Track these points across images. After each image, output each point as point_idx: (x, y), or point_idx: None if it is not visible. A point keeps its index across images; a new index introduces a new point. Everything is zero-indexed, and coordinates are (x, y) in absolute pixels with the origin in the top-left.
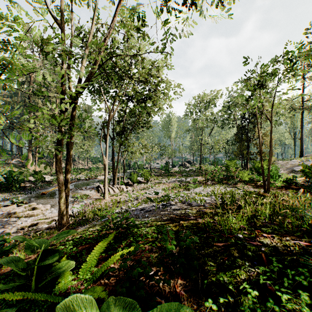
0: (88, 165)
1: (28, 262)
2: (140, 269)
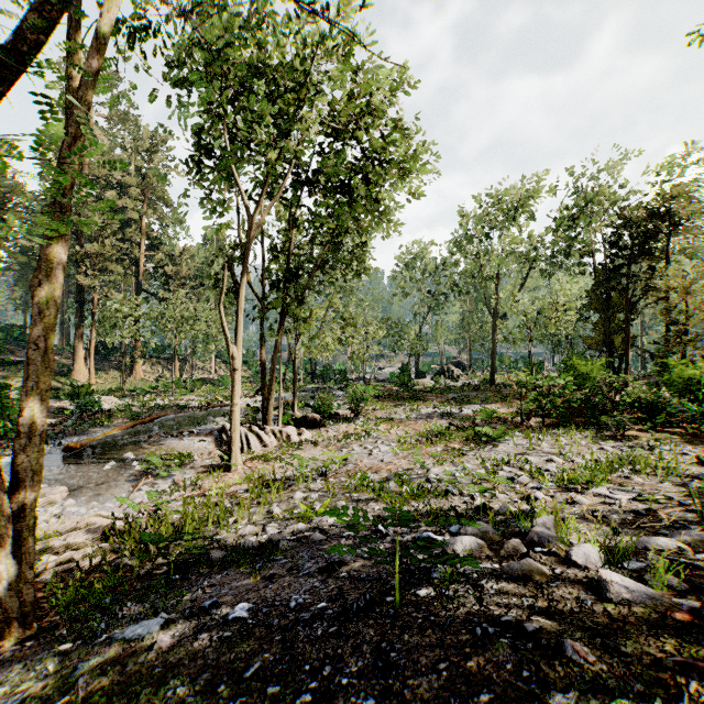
0: (217, 371)
1: None
2: None
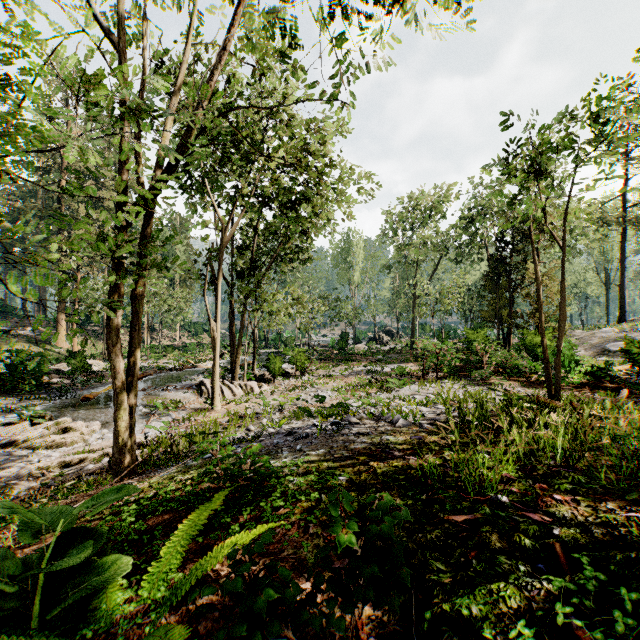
0: (181, 338)
1: (30, 557)
2: (272, 592)
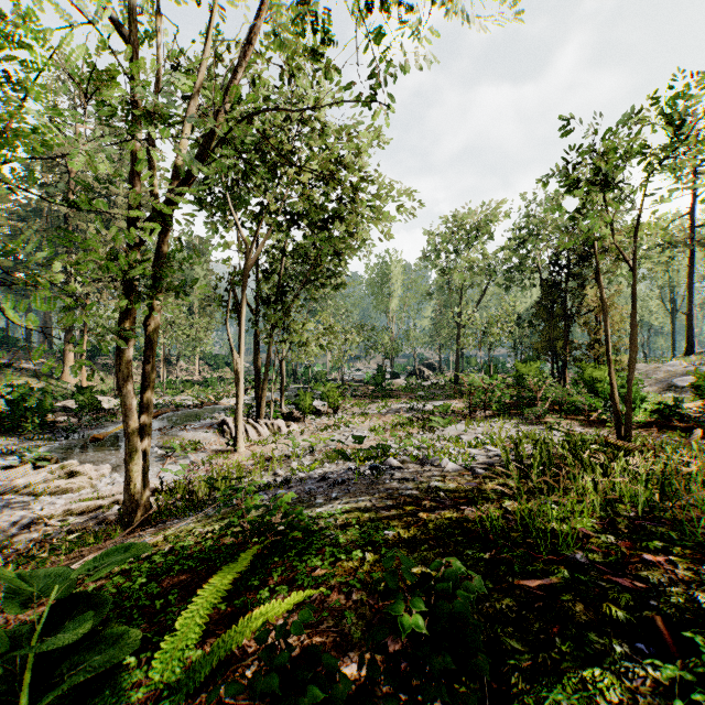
0: (201, 372)
1: (20, 628)
2: (316, 689)
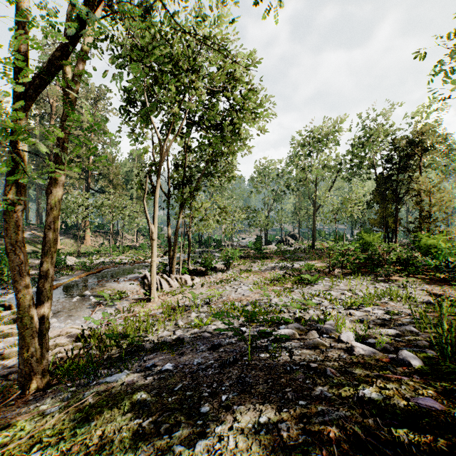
0: (138, 240)
1: None
2: None
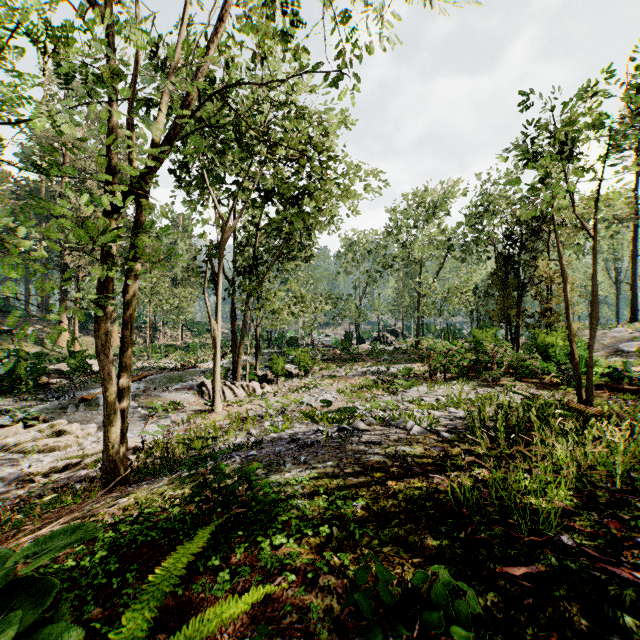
0: (184, 338)
1: None
2: None
